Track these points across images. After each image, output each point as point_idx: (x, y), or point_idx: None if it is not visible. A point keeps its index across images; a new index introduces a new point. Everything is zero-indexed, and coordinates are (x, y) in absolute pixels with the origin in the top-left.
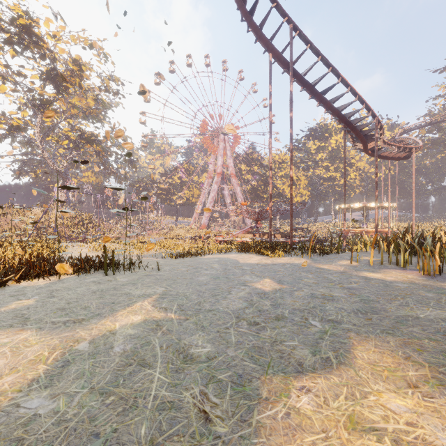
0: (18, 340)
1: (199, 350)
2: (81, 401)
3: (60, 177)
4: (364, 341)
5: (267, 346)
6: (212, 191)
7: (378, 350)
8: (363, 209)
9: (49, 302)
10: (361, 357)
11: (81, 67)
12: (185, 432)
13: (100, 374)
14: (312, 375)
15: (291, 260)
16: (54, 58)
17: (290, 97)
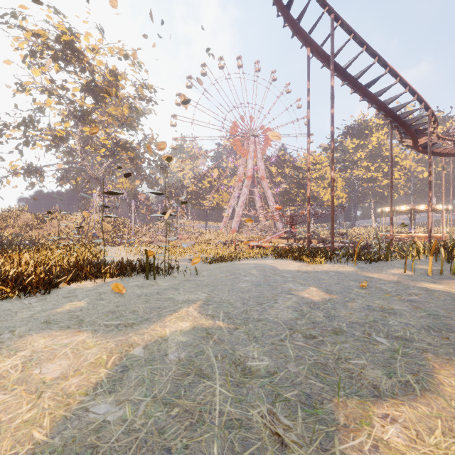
0: (77, 341)
1: (257, 363)
2: (147, 411)
3: (98, 183)
4: (446, 364)
5: (332, 363)
6: (243, 195)
7: None
8: (410, 212)
9: (99, 305)
10: (448, 383)
11: (117, 77)
12: None
13: (159, 382)
14: (393, 401)
15: (334, 267)
16: (93, 70)
17: (332, 93)
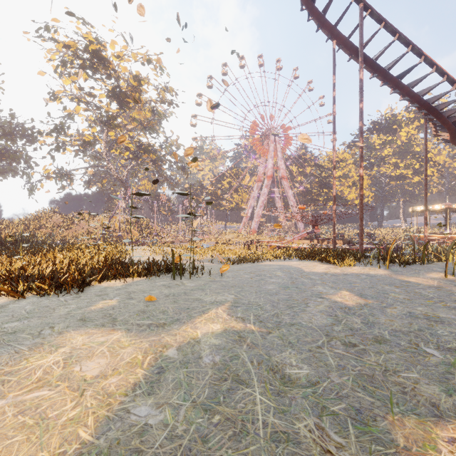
0: (112, 340)
1: (296, 371)
2: (187, 416)
3: (122, 186)
4: None
5: (379, 376)
6: (262, 195)
7: None
8: (445, 211)
9: (129, 304)
10: None
11: (140, 82)
12: None
13: (197, 387)
14: None
15: (365, 270)
16: (118, 76)
17: (360, 86)
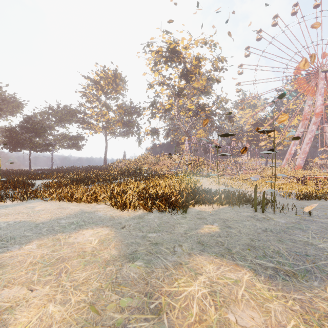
0: (245, 281)
1: None
2: None
3: (187, 135)
4: None
5: None
6: (309, 133)
7: None
8: None
9: (231, 233)
10: None
11: (199, 60)
12: None
13: None
14: None
15: None
16: (185, 61)
17: None
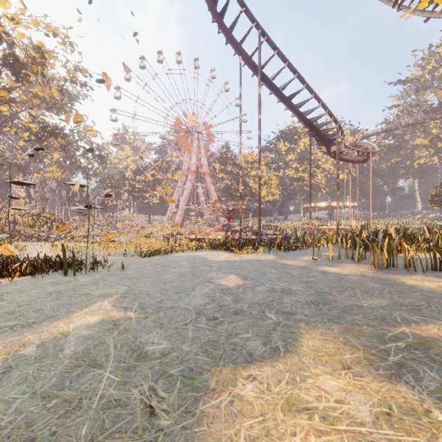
0: None
1: (154, 347)
2: (20, 407)
3: (20, 171)
4: (311, 330)
5: (222, 340)
6: (186, 189)
7: (323, 337)
8: (328, 208)
9: None
10: (307, 344)
11: (43, 54)
12: (127, 428)
13: (44, 378)
14: (260, 364)
15: (258, 256)
16: (12, 42)
17: (259, 100)
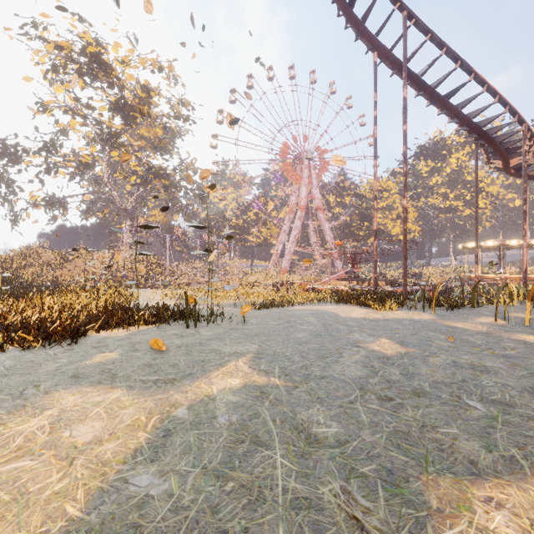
0: (110, 399)
1: (324, 430)
2: (196, 484)
3: (128, 216)
4: None
5: (415, 432)
6: (295, 229)
7: None
8: (498, 248)
9: (133, 357)
10: None
11: (149, 93)
12: None
13: (209, 450)
14: (497, 481)
15: (408, 315)
16: (122, 86)
17: (404, 105)
